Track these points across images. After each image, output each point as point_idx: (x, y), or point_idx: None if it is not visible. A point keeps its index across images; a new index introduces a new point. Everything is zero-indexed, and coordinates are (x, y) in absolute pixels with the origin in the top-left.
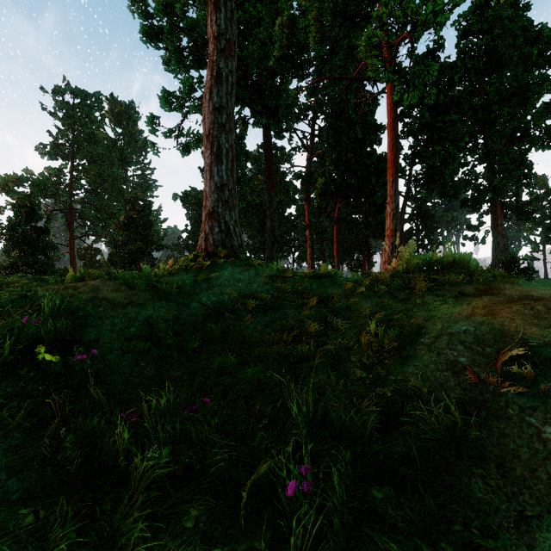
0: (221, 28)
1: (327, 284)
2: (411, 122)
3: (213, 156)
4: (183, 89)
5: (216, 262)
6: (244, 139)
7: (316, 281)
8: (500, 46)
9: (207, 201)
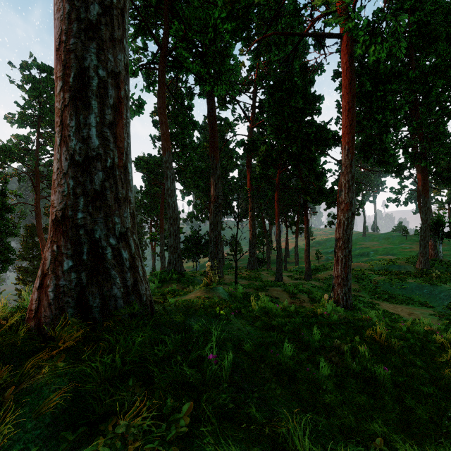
0: None
1: None
2: None
3: (68, 92)
4: None
5: None
6: (191, 110)
7: None
8: (433, 22)
9: (54, 194)
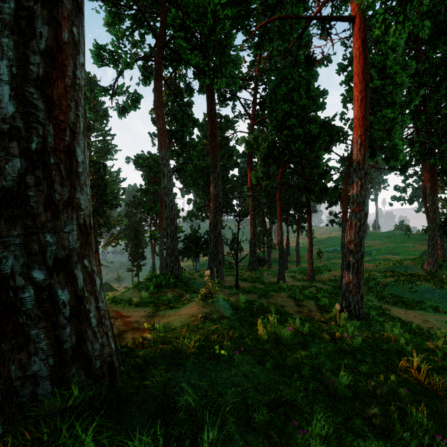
0: None
1: None
2: None
3: None
4: (115, 41)
5: None
6: (191, 108)
7: None
8: (443, 12)
9: None
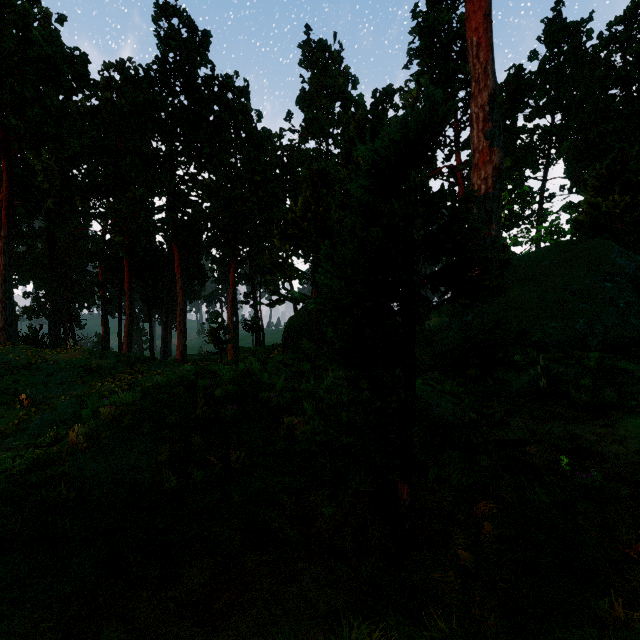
0: (7, 262)
1: (45, 352)
2: (165, 240)
3: (3, 308)
4: None
5: (6, 347)
6: None
7: (41, 352)
8: None
9: (0, 324)
